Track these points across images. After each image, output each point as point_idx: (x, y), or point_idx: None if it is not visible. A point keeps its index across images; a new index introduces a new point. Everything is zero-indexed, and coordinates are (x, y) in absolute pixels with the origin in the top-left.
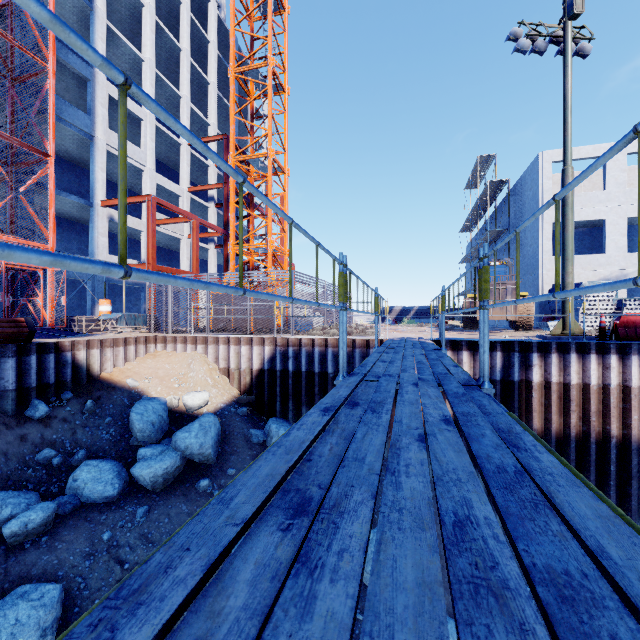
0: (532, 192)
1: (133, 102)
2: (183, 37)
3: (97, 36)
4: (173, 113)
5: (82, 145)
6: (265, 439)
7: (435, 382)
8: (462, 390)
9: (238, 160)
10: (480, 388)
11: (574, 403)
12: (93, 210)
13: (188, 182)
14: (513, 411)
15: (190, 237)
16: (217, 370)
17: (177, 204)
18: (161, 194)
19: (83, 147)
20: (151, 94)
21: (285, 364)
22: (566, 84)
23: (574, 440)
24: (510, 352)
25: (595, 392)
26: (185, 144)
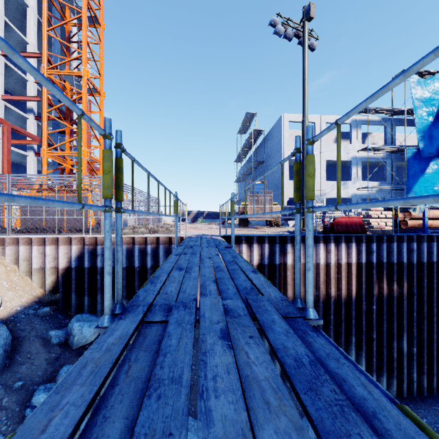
0: (278, 139)
1: None
2: None
3: None
4: None
5: None
6: (67, 338)
7: (250, 319)
8: (301, 346)
9: (51, 73)
10: (306, 320)
11: None
12: None
13: (1, 90)
14: (276, 286)
15: None
16: (17, 271)
17: None
18: None
19: None
20: None
21: (93, 261)
22: (305, 63)
23: None
24: (274, 244)
25: (323, 268)
26: None
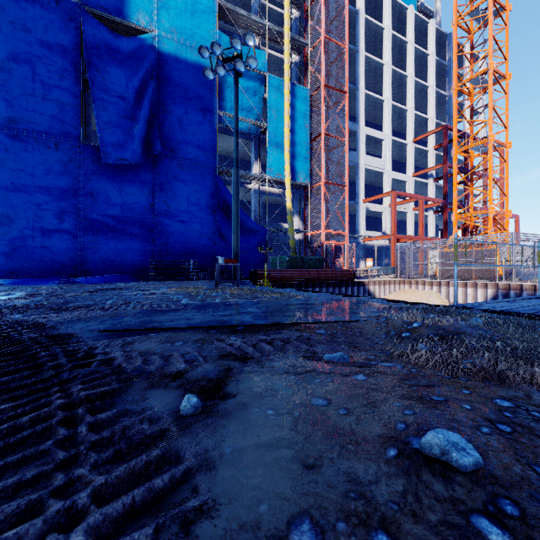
0: None
1: (378, 131)
2: (409, 66)
3: (360, 104)
4: (400, 122)
5: (352, 170)
6: None
7: None
8: None
9: (460, 151)
10: None
11: None
12: (358, 206)
13: (412, 170)
14: None
15: (414, 209)
16: (447, 303)
17: (402, 186)
18: (392, 183)
19: (352, 170)
20: (388, 120)
21: None
22: None
23: None
24: None
25: None
26: (410, 143)
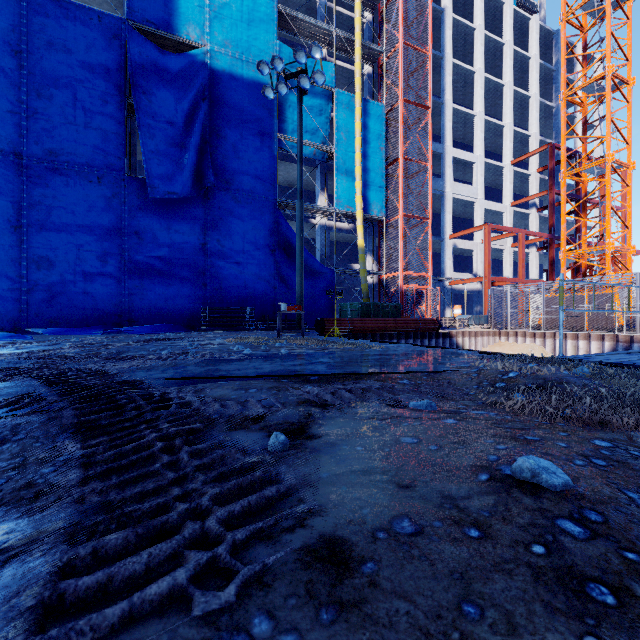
0: None
1: (468, 153)
2: (506, 73)
3: (446, 120)
4: (495, 141)
5: (436, 199)
6: None
7: None
8: None
9: (569, 175)
10: None
11: None
12: (443, 243)
13: (510, 198)
14: None
15: (512, 246)
16: None
17: (498, 218)
18: (485, 214)
19: (436, 200)
20: (480, 139)
21: None
22: None
23: None
24: None
25: None
26: (508, 166)
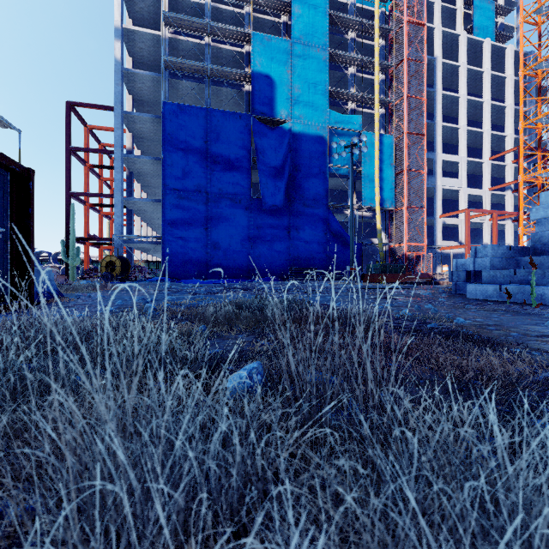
0: None
1: (454, 156)
2: (485, 93)
3: (437, 135)
4: (477, 141)
5: (429, 190)
6: None
7: None
8: None
9: (525, 178)
10: None
11: None
12: (435, 221)
13: (488, 185)
14: None
15: (490, 220)
16: None
17: (480, 198)
18: (469, 196)
19: (429, 190)
20: (464, 145)
21: None
22: None
23: None
24: None
25: None
26: (486, 161)
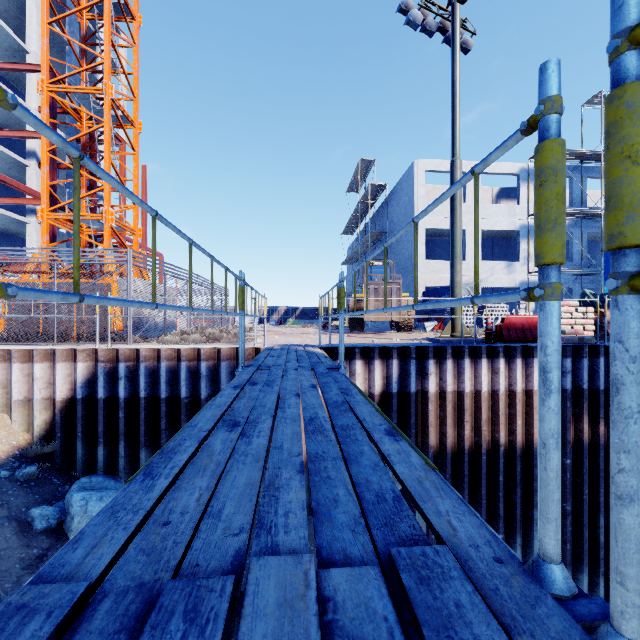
0: (408, 198)
1: None
2: None
3: None
4: None
5: None
6: (63, 519)
7: None
8: None
9: (55, 90)
10: None
11: (468, 413)
12: None
13: None
14: (410, 428)
15: None
16: None
17: None
18: None
19: None
20: None
21: (113, 388)
22: (455, 70)
23: (468, 453)
24: (407, 359)
25: (486, 399)
26: None
